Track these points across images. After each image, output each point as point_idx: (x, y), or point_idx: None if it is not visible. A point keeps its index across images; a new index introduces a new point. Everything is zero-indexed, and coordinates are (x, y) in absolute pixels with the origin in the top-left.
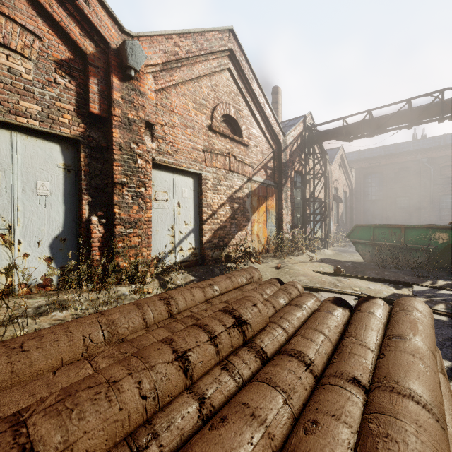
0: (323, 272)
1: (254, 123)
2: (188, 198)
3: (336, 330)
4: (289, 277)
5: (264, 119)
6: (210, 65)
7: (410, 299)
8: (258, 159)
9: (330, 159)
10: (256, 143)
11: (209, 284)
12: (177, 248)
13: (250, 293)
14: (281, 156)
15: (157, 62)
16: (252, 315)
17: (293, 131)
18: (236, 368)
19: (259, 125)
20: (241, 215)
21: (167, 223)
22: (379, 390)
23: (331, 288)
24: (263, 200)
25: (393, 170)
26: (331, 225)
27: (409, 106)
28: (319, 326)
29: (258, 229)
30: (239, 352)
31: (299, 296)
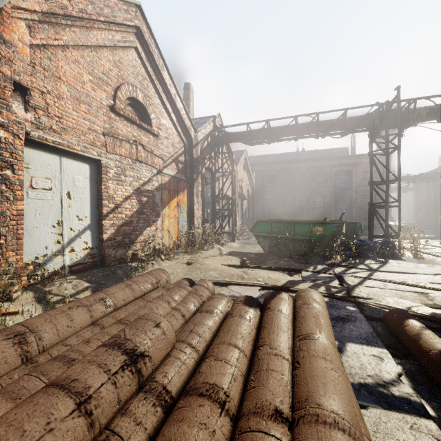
0: (232, 265)
1: (165, 113)
2: (83, 187)
3: (250, 337)
4: (200, 272)
5: (175, 111)
6: (112, 36)
7: (309, 290)
8: (169, 152)
9: (236, 160)
10: (167, 135)
11: (99, 299)
12: (66, 248)
13: (155, 303)
14: (192, 151)
15: (34, 8)
16: (153, 341)
17: (204, 129)
18: (122, 440)
19: (170, 116)
20: (151, 209)
21: (51, 218)
22: (304, 423)
23: (239, 281)
24: (174, 194)
25: (283, 174)
26: (237, 220)
27: (296, 122)
28: (233, 338)
29: (169, 225)
30: (131, 407)
31: (211, 299)
